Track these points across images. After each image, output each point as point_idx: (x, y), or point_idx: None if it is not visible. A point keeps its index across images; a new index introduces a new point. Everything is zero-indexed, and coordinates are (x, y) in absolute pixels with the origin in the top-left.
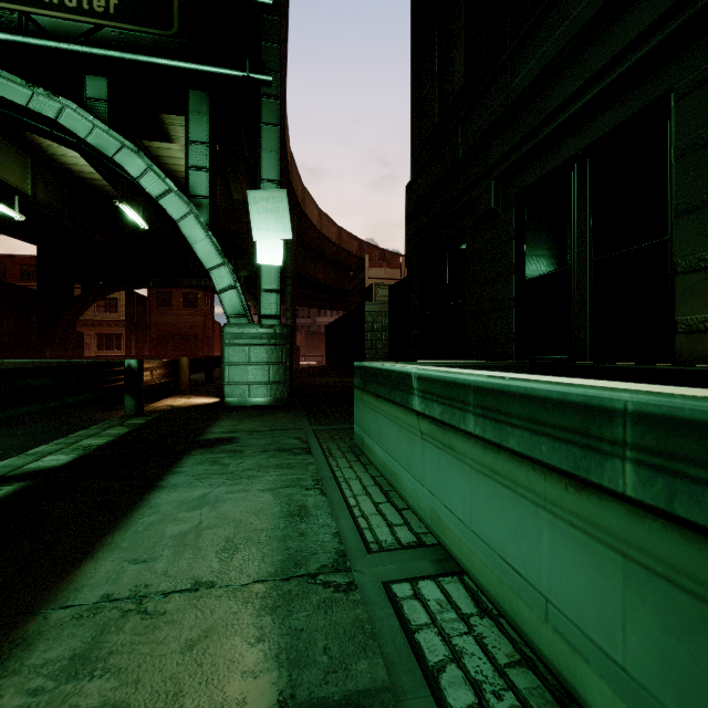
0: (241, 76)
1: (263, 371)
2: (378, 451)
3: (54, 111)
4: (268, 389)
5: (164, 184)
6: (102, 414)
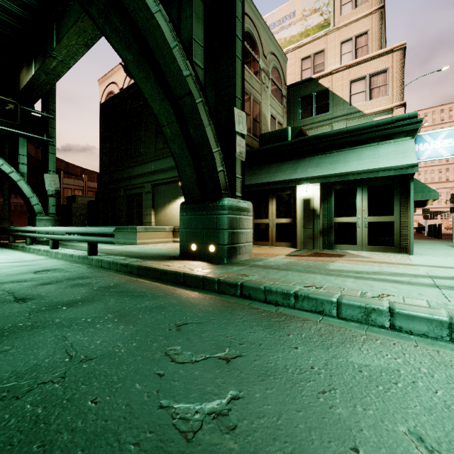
0: (42, 138)
1: None
2: None
3: None
4: None
5: (11, 169)
6: None
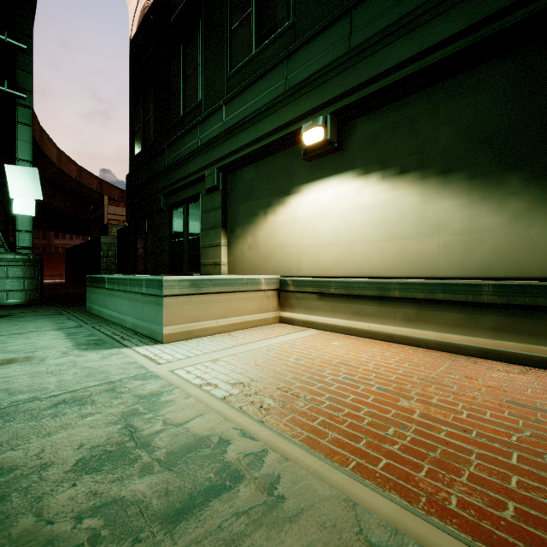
0: None
1: (20, 282)
2: (96, 308)
3: None
4: (23, 294)
5: None
6: None
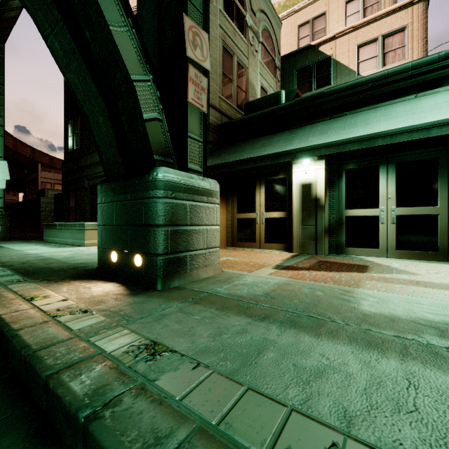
0: None
1: None
2: (51, 238)
3: None
4: None
5: None
6: None
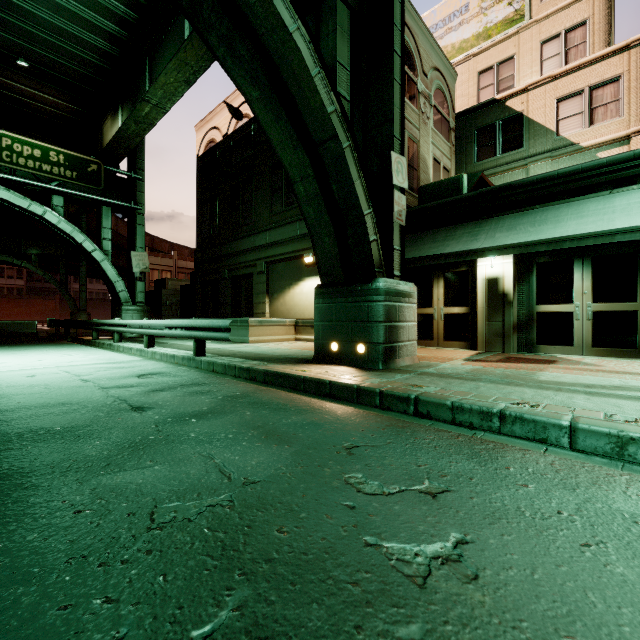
0: (129, 206)
1: None
2: None
3: (41, 212)
4: None
5: (93, 246)
6: (63, 342)
